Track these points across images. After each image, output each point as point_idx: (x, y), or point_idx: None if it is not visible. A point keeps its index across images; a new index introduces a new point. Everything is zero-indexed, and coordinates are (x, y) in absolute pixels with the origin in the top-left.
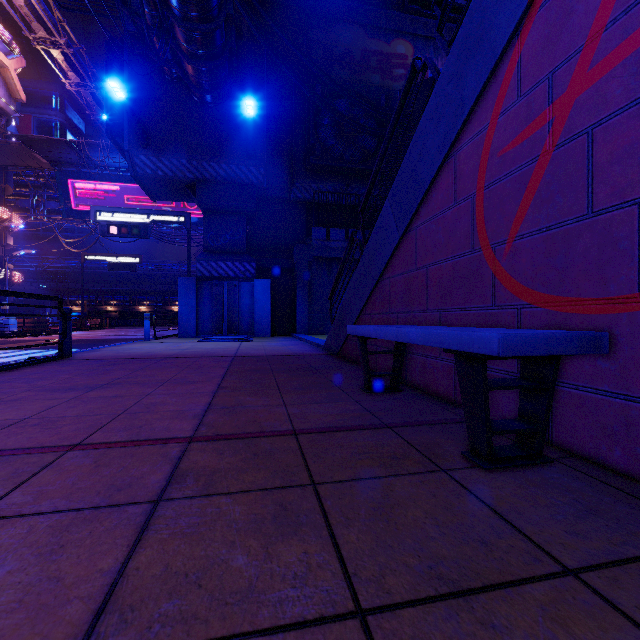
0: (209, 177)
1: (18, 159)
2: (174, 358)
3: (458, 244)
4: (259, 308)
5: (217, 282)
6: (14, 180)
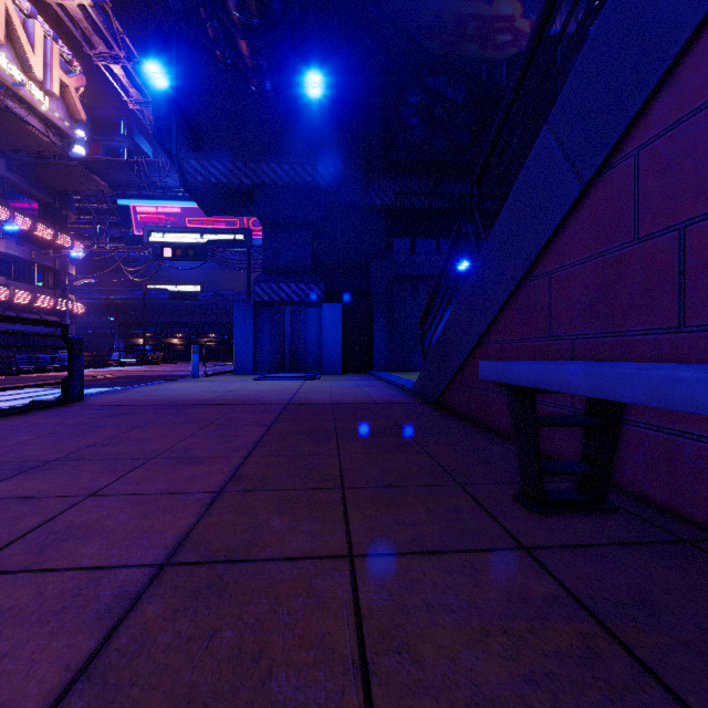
0: (269, 182)
1: (78, 183)
2: (205, 405)
3: None
4: (328, 339)
5: (278, 308)
6: (78, 208)
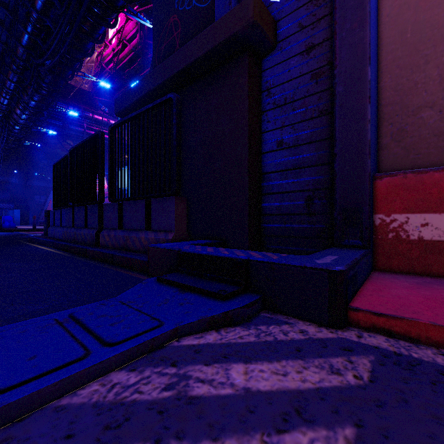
0: None
1: None
2: None
3: None
4: (16, 217)
5: (1, 210)
6: None
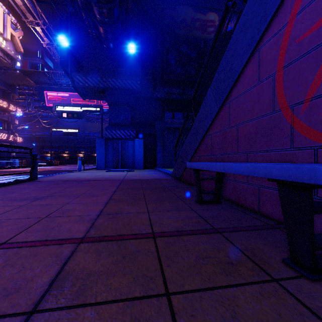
0: (111, 86)
1: (19, 81)
2: (90, 180)
3: (261, 108)
4: (137, 154)
5: (115, 141)
6: (18, 92)
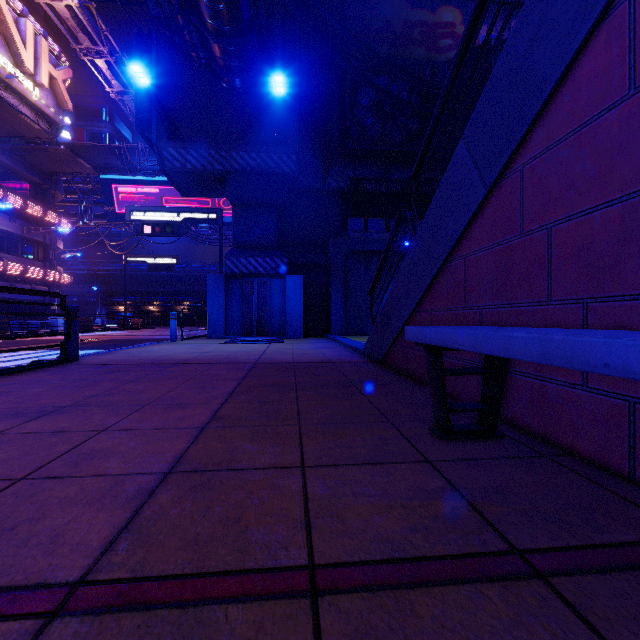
0: (238, 168)
1: (65, 165)
2: (185, 364)
3: None
4: (291, 307)
5: (246, 279)
6: (65, 187)
